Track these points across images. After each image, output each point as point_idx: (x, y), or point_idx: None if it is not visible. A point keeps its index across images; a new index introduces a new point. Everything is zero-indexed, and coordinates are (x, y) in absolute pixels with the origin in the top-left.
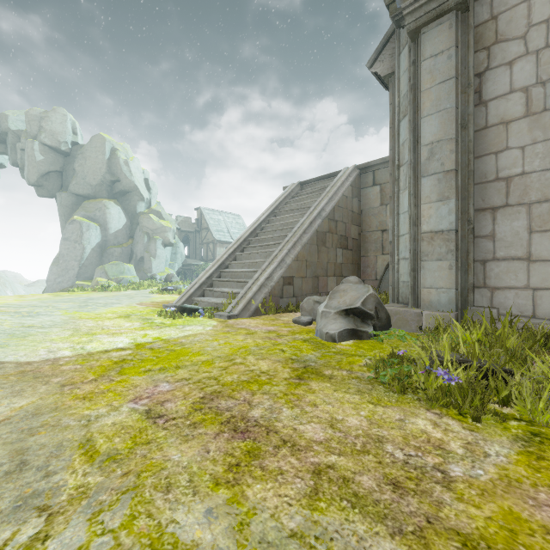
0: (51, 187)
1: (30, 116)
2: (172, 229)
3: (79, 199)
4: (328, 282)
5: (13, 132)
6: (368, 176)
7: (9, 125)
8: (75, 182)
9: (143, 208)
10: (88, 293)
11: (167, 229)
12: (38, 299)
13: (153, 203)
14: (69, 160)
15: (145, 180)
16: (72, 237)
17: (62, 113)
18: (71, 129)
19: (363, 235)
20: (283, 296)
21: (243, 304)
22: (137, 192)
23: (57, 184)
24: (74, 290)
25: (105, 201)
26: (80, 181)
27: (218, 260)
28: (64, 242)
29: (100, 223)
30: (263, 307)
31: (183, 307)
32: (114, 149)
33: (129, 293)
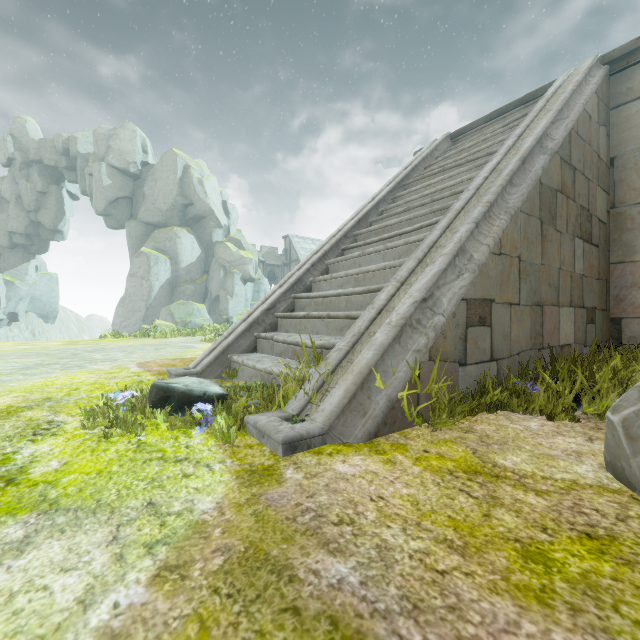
0: (120, 216)
1: (98, 135)
2: (253, 260)
3: (149, 229)
4: (560, 320)
5: (82, 156)
6: (634, 74)
7: (78, 149)
8: (144, 209)
9: (220, 236)
10: (120, 340)
11: (247, 260)
12: (20, 349)
13: (232, 230)
14: (139, 183)
15: (223, 202)
16: (139, 273)
17: (131, 129)
18: (141, 147)
19: (617, 215)
20: (465, 360)
21: (344, 390)
22: (213, 216)
23: (126, 212)
24: (106, 336)
25: (176, 229)
26: (149, 207)
27: (291, 276)
28: (130, 279)
29: (171, 255)
30: (411, 397)
31: (164, 388)
32: (187, 166)
33: (173, 341)
